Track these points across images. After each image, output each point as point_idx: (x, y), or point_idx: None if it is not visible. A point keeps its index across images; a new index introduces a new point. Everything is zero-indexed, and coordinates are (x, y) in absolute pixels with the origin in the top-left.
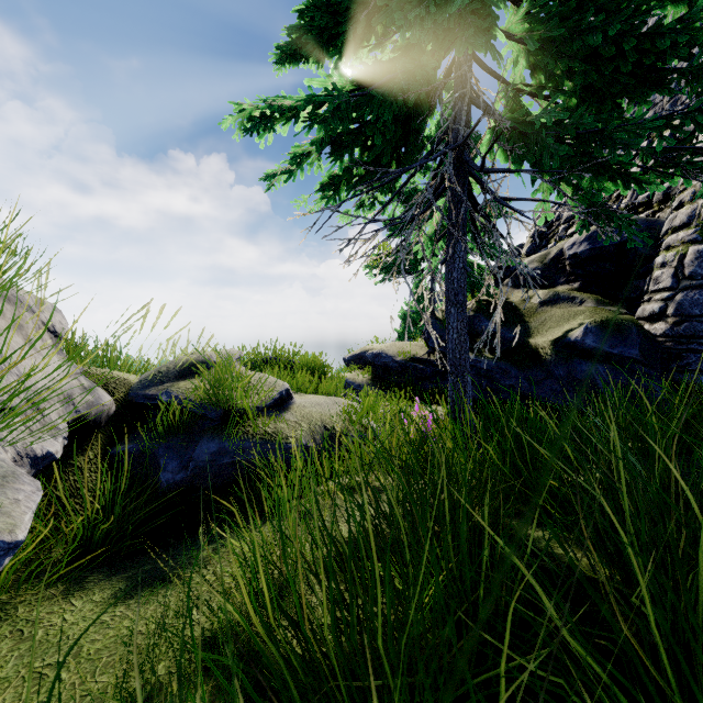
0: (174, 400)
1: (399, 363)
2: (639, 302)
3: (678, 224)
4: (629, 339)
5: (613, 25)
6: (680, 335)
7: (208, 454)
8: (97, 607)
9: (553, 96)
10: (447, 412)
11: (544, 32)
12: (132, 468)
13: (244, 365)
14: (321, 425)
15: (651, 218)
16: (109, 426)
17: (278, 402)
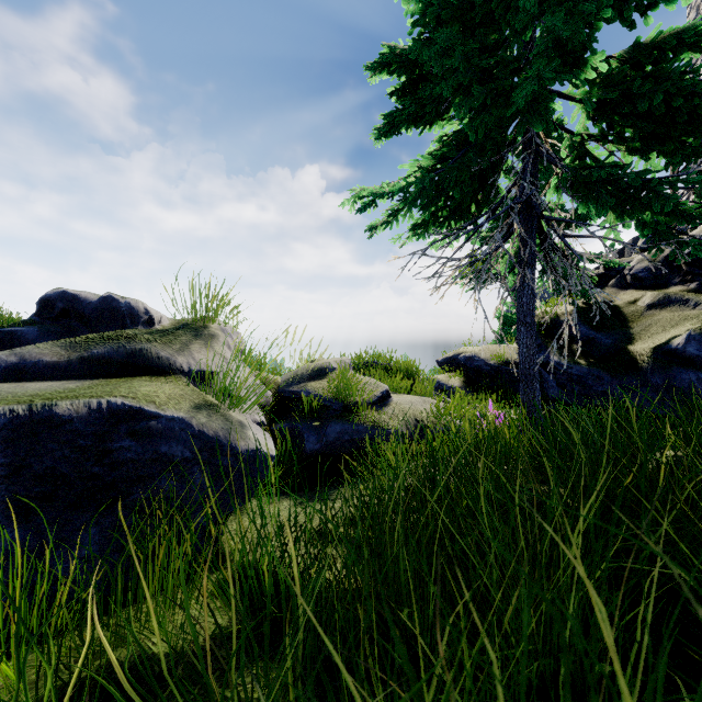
0: (310, 395)
1: (491, 366)
2: None
3: None
4: None
5: (658, 95)
6: None
7: (335, 432)
8: (287, 507)
9: (616, 141)
10: None
11: (603, 94)
12: (285, 439)
13: None
14: (413, 418)
15: None
16: (269, 411)
17: (380, 399)
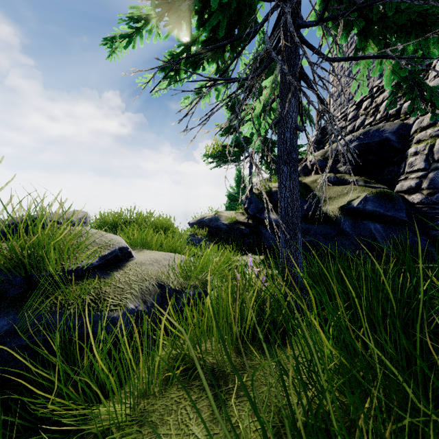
0: None
1: (227, 225)
2: (395, 181)
3: (425, 124)
4: (398, 206)
5: None
6: (433, 202)
7: None
8: None
9: None
10: (262, 260)
11: None
12: None
13: (108, 226)
14: (155, 284)
15: (402, 123)
16: None
17: (111, 261)
